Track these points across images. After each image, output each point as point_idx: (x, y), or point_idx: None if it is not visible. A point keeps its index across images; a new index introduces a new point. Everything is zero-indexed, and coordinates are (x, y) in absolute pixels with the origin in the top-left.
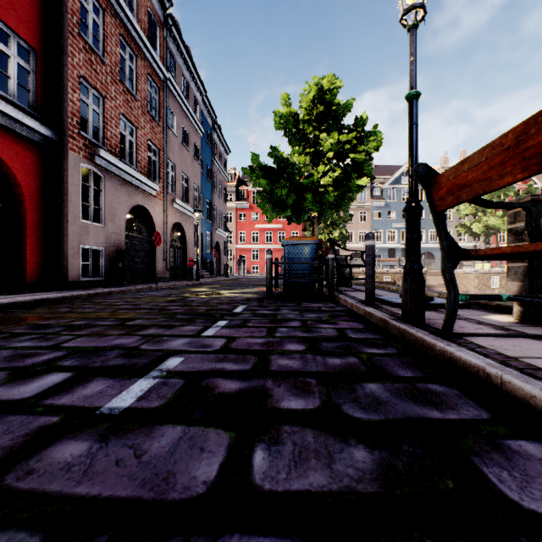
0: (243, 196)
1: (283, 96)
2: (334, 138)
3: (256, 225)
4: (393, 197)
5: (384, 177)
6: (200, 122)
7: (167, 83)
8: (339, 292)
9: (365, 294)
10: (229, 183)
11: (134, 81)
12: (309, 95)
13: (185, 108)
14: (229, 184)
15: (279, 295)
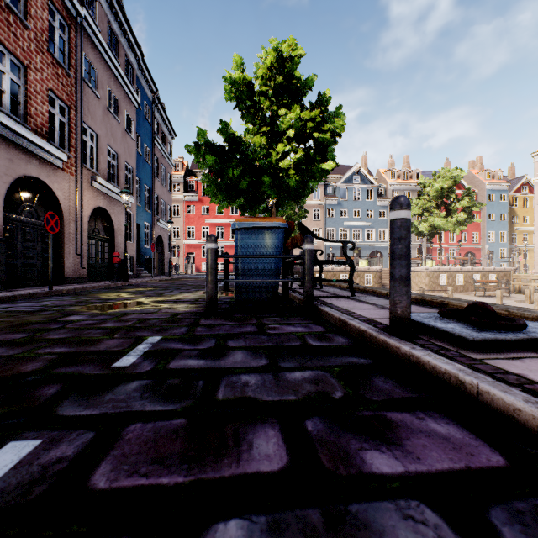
0: (192, 187)
1: (235, 58)
2: (296, 113)
3: (206, 220)
4: (344, 197)
5: (336, 176)
6: (135, 90)
7: (82, 23)
8: (315, 300)
9: (392, 314)
10: (176, 172)
11: (22, 0)
12: (266, 60)
13: (113, 66)
14: (177, 173)
15: (228, 306)
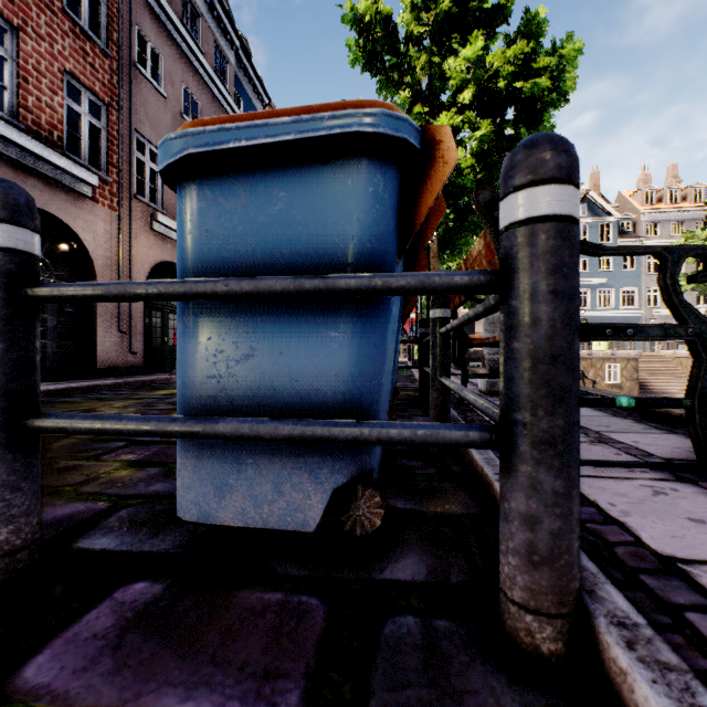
0: None
1: None
2: (476, 48)
3: None
4: None
5: None
6: (230, 94)
7: None
8: None
9: None
10: None
11: None
12: None
13: (191, 54)
14: None
15: None
